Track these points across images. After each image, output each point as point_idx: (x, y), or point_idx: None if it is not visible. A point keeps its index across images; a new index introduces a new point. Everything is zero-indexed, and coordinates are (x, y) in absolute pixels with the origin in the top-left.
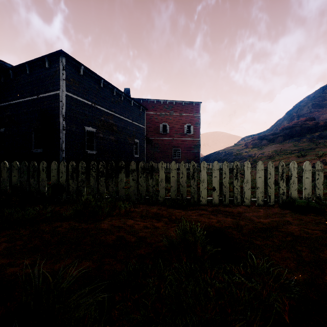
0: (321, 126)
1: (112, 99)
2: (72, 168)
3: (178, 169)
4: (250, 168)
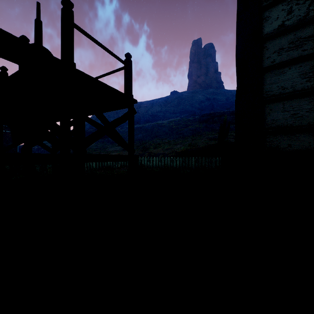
0: None
1: None
2: None
3: None
4: None
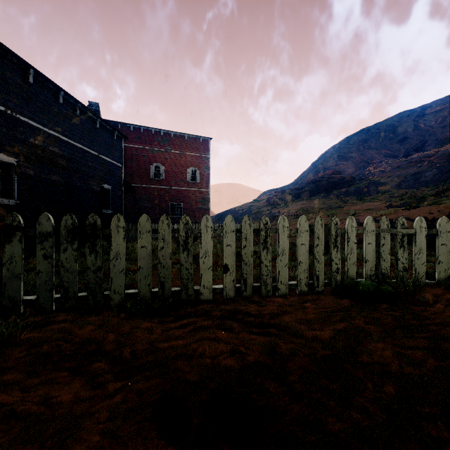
0: (347, 182)
1: (56, 110)
2: None
3: (154, 231)
4: (287, 229)
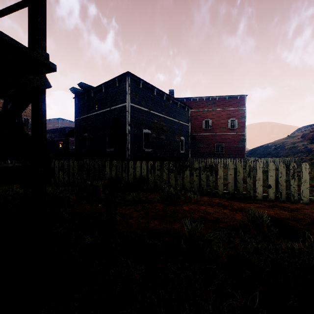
0: None
1: (163, 104)
2: (151, 166)
3: (234, 168)
4: (308, 169)
